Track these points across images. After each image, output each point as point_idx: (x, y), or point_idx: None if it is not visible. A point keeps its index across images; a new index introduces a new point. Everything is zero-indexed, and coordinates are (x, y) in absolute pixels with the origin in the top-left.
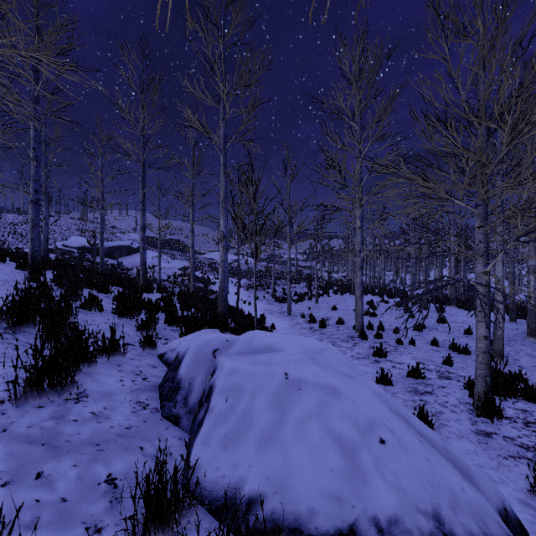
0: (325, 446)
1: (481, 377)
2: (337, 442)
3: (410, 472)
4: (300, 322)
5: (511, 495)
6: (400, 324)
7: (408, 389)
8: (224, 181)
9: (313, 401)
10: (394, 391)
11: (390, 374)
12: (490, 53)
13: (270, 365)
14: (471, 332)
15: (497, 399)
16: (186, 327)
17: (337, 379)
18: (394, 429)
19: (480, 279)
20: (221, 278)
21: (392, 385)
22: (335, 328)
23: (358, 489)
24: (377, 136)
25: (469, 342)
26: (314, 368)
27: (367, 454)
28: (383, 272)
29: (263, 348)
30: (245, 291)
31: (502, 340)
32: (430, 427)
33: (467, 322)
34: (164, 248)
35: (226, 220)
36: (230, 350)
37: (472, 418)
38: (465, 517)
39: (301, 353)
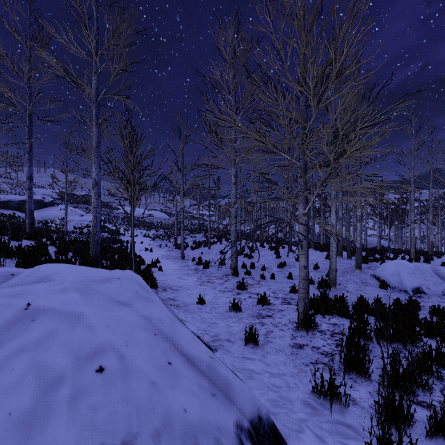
0: (19, 384)
1: (301, 299)
2: (38, 377)
3: (117, 402)
4: (189, 264)
5: (298, 397)
6: (269, 263)
7: (253, 315)
8: (96, 131)
9: (40, 332)
10: (241, 317)
11: (244, 303)
12: (300, 29)
13: (18, 296)
14: (318, 267)
15: (319, 317)
16: (26, 267)
17: (91, 306)
18: (129, 354)
19: (301, 219)
20: (93, 223)
21: (241, 312)
22: (216, 268)
23: (31, 433)
24: (246, 107)
25: (316, 275)
26: (71, 297)
27: (69, 387)
28: (267, 224)
29: (37, 280)
30: (152, 240)
31: (335, 272)
32: (256, 345)
33: (318, 259)
34: (80, 203)
35: (98, 168)
36: (2, 284)
37: (294, 334)
38: (171, 442)
39: (75, 282)
